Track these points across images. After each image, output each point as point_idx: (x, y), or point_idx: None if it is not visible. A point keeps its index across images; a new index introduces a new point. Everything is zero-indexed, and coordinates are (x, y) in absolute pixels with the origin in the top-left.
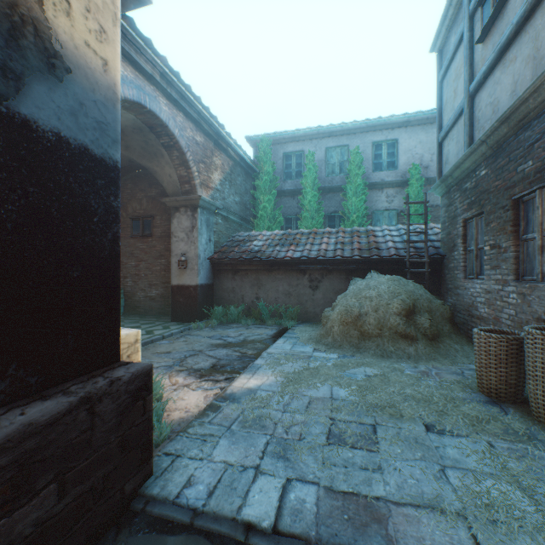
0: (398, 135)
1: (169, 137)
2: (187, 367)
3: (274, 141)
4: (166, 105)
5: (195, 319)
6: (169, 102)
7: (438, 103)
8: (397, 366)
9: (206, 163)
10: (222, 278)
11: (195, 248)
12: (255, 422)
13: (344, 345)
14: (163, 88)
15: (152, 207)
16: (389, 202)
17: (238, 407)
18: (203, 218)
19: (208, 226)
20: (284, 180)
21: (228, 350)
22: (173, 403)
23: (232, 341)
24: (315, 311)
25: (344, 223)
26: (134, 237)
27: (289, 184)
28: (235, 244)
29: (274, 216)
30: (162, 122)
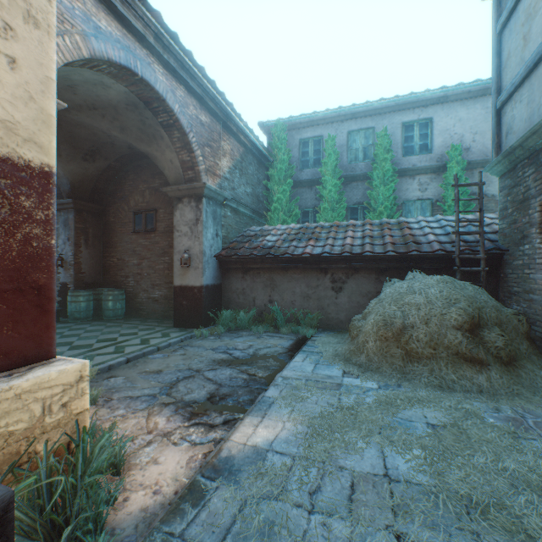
0: (432, 113)
1: (168, 114)
2: (176, 398)
3: (290, 127)
4: (163, 74)
5: (199, 325)
6: (167, 72)
7: (496, 60)
8: (469, 407)
9: (212, 148)
10: (231, 278)
11: (199, 243)
12: (262, 541)
13: (383, 367)
14: (158, 54)
15: (155, 199)
16: (422, 190)
17: (234, 495)
18: (208, 209)
19: (214, 218)
20: (301, 170)
21: (233, 370)
22: (139, 470)
23: (238, 355)
24: (338, 317)
25: (369, 215)
26: (136, 232)
27: (307, 173)
28: (246, 240)
29: (290, 209)
30: (158, 94)
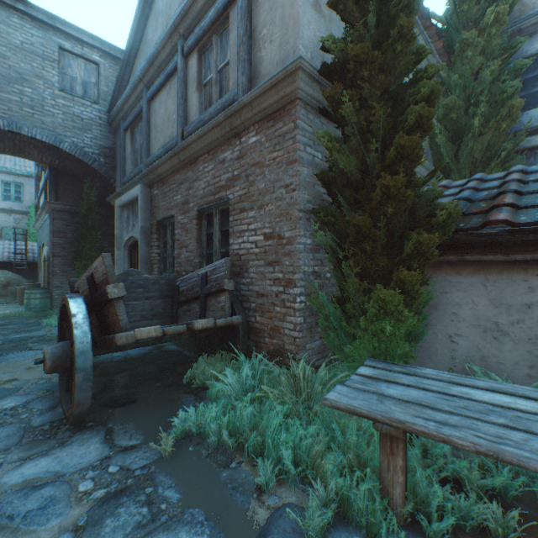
0: (24, 181)
1: None
2: None
3: None
4: None
5: None
6: None
7: (36, 186)
8: None
9: None
10: None
11: None
12: None
13: None
14: None
15: None
16: (17, 223)
17: None
18: None
19: None
20: None
21: None
22: None
23: None
24: None
25: None
26: None
27: None
28: None
29: None
30: None
